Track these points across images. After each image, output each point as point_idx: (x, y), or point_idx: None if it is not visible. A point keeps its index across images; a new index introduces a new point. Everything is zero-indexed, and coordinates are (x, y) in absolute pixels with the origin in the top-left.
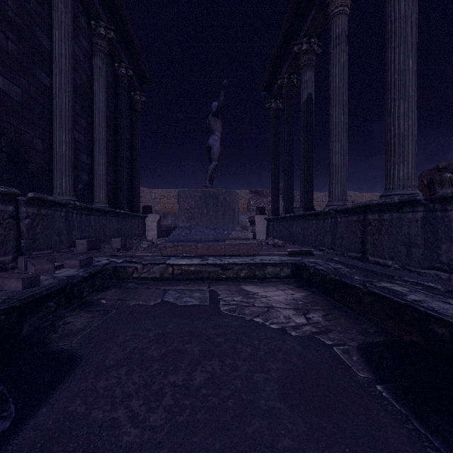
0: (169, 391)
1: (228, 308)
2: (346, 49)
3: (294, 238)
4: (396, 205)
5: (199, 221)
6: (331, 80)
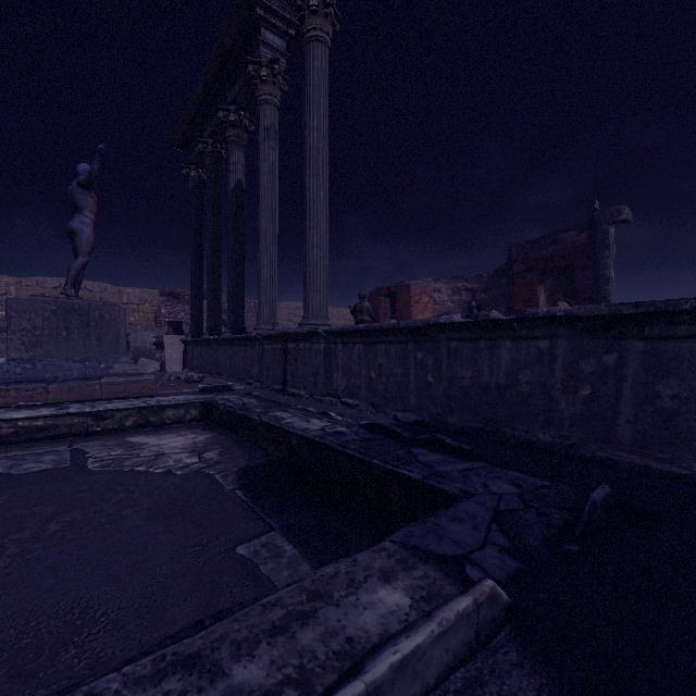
0: (13, 545)
1: (101, 465)
2: (276, 147)
3: (219, 370)
4: (307, 335)
5: (52, 349)
6: (260, 178)
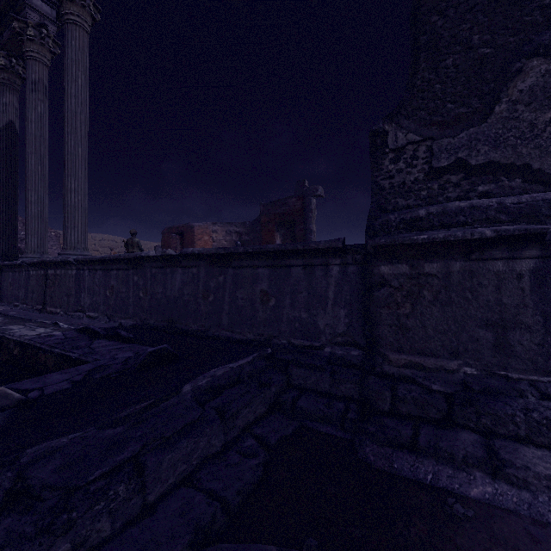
0: None
1: None
2: (45, 100)
3: None
4: (62, 263)
5: None
6: (27, 124)
